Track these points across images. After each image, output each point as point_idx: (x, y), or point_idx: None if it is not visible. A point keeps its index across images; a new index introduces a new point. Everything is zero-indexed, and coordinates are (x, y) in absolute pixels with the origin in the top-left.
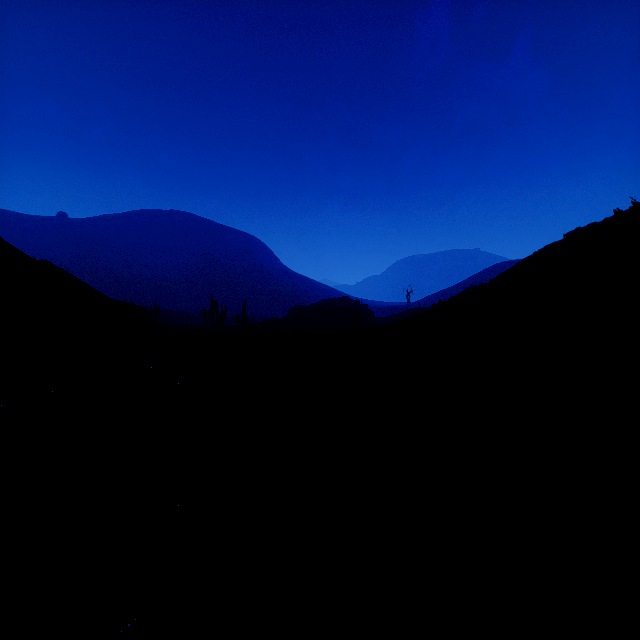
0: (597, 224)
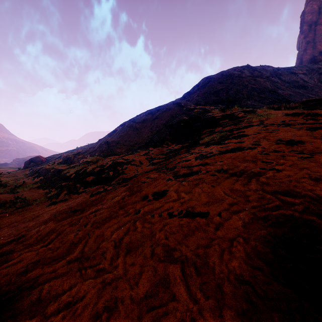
0: None
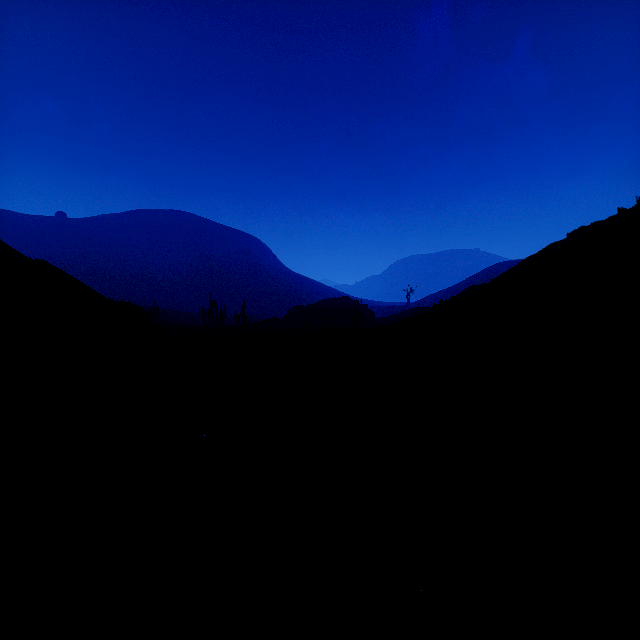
0: (601, 223)
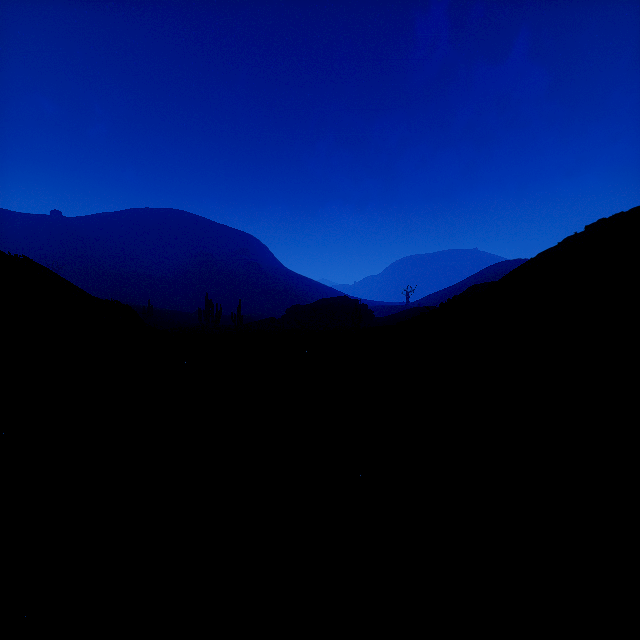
0: (625, 213)
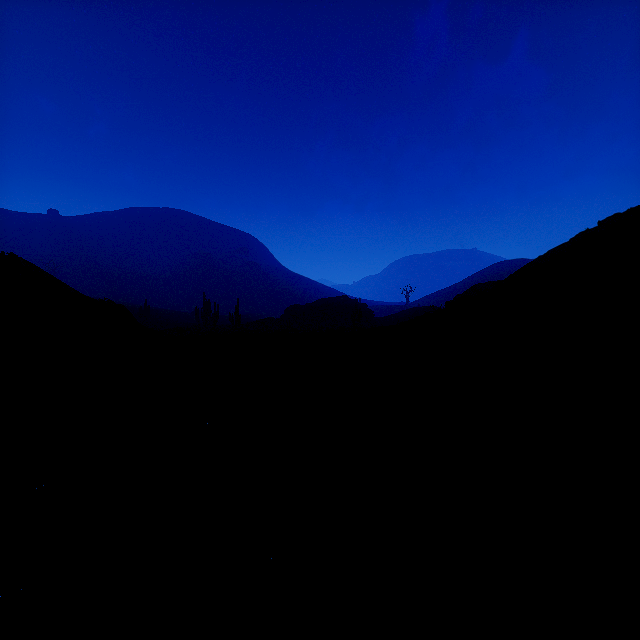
0: None
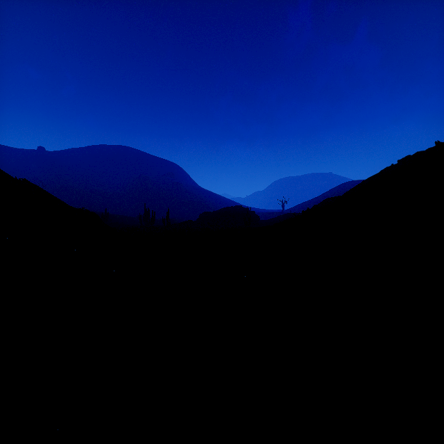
0: (423, 152)
